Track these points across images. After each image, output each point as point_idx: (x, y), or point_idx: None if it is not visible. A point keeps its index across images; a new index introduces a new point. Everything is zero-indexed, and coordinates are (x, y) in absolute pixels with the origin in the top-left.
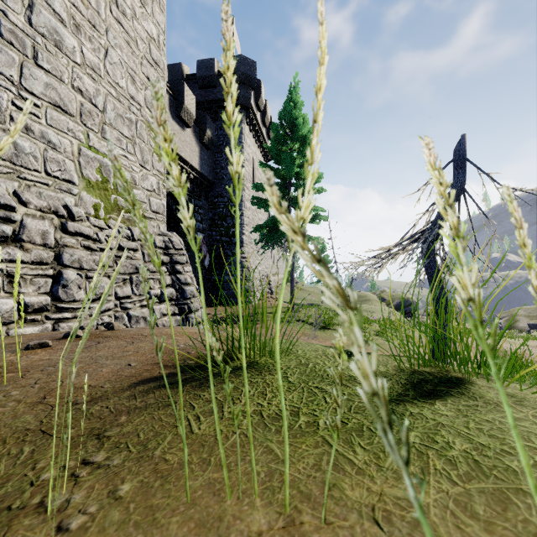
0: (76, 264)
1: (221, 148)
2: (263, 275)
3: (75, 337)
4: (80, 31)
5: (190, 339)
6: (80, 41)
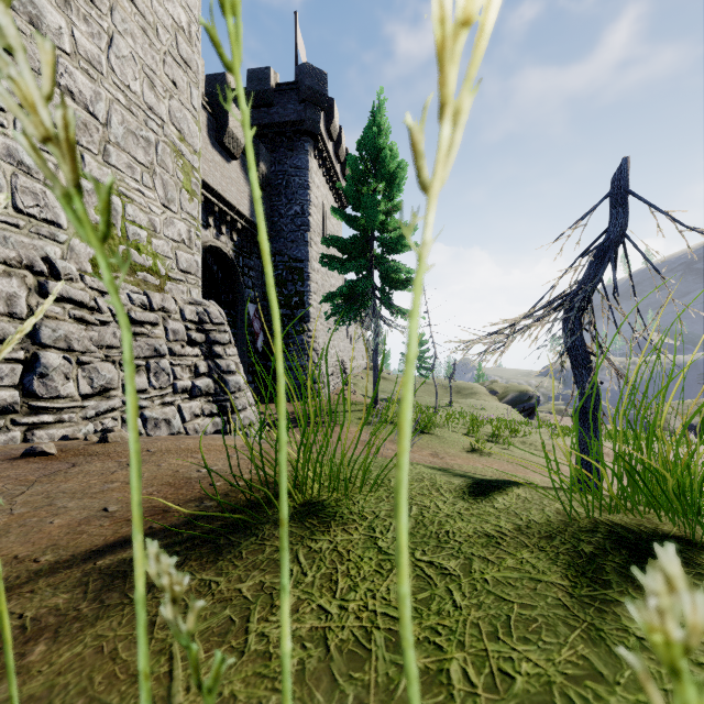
0: (62, 344)
1: (280, 188)
2: (336, 361)
3: (40, 455)
4: (71, 5)
5: (206, 467)
6: (71, 20)
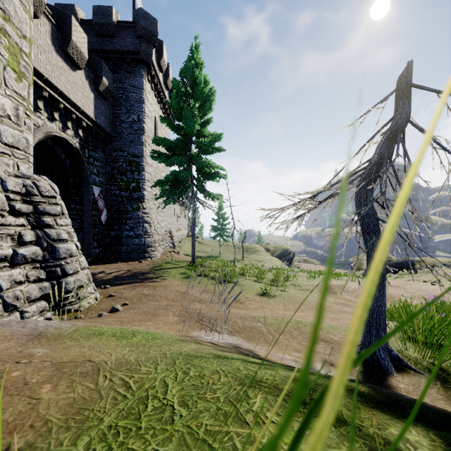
0: None
1: (121, 101)
2: (165, 231)
3: None
4: None
5: None
6: None
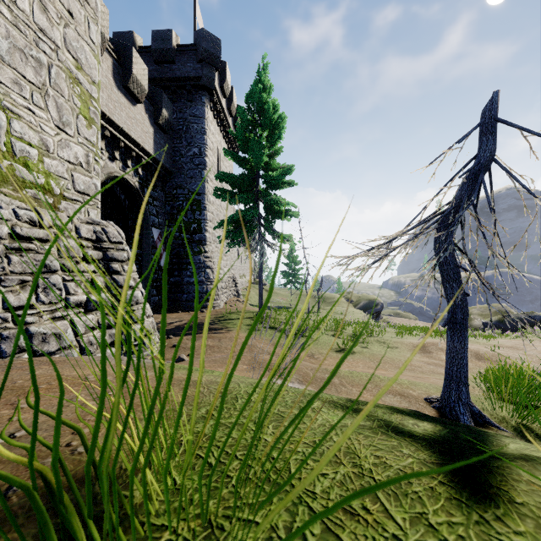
0: None
1: (181, 133)
2: (229, 277)
3: None
4: None
5: None
6: None
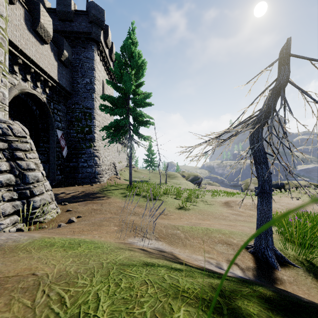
0: None
1: (78, 68)
2: (110, 162)
3: None
4: None
5: None
6: None
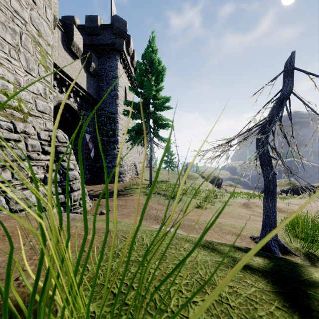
0: None
1: (103, 77)
2: (131, 163)
3: None
4: None
5: None
6: None
